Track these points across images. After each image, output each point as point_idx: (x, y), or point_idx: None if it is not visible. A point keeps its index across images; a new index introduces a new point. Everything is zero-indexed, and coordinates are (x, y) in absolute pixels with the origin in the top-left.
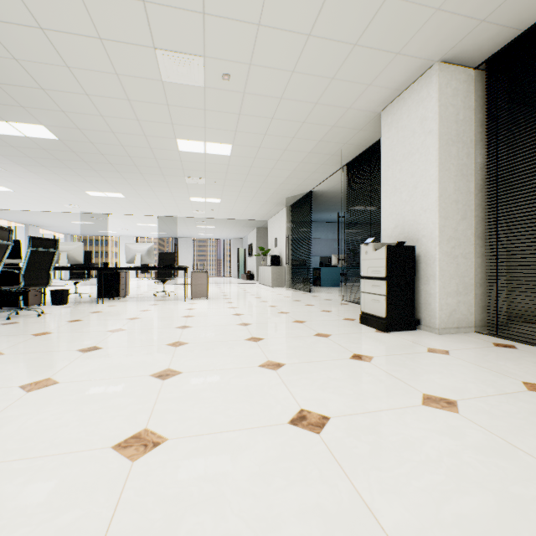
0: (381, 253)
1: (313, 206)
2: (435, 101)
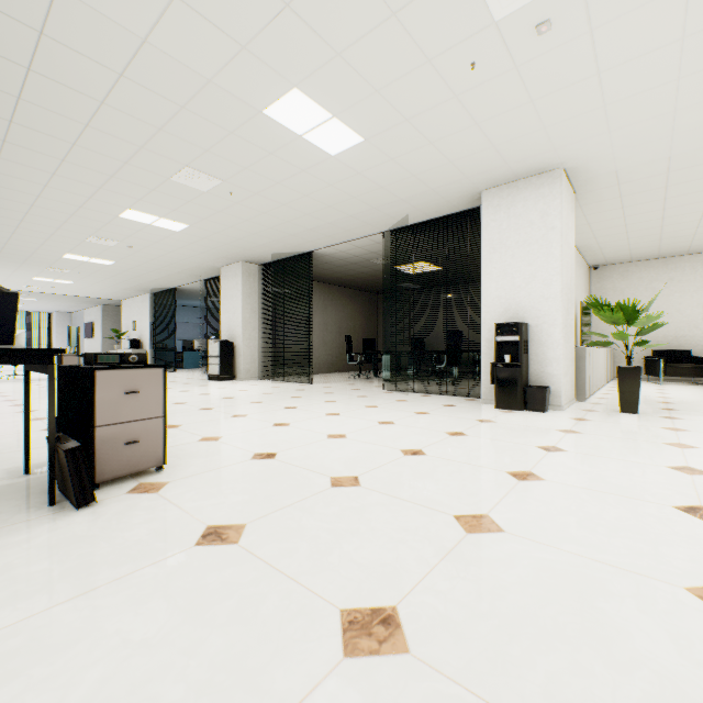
0: (218, 344)
1: (177, 295)
2: (241, 278)
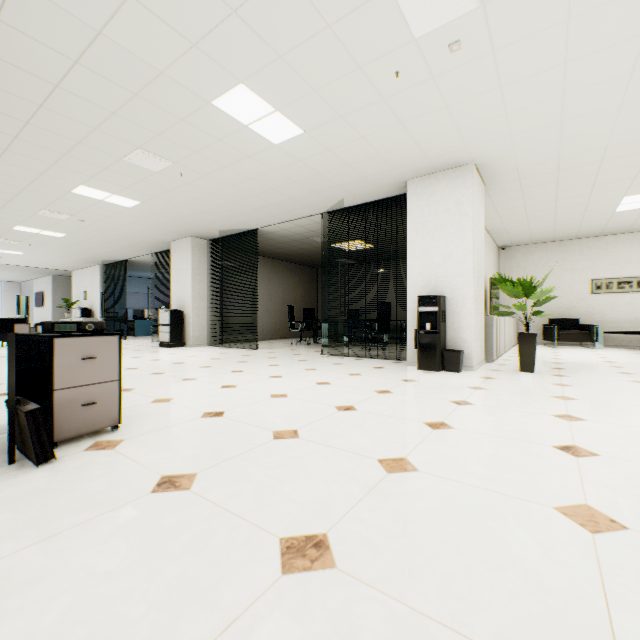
0: (168, 314)
1: (128, 267)
2: (191, 252)
